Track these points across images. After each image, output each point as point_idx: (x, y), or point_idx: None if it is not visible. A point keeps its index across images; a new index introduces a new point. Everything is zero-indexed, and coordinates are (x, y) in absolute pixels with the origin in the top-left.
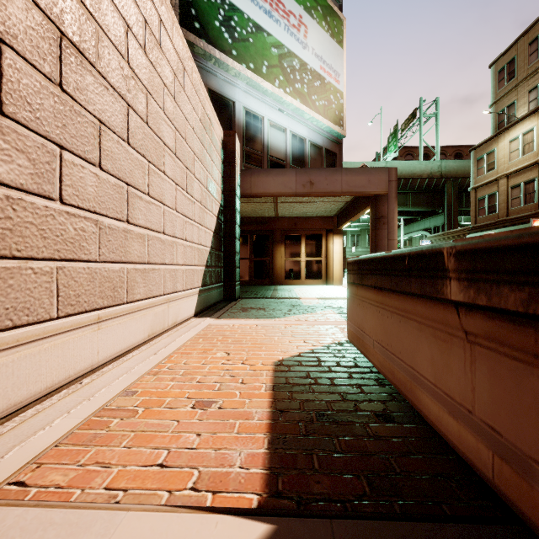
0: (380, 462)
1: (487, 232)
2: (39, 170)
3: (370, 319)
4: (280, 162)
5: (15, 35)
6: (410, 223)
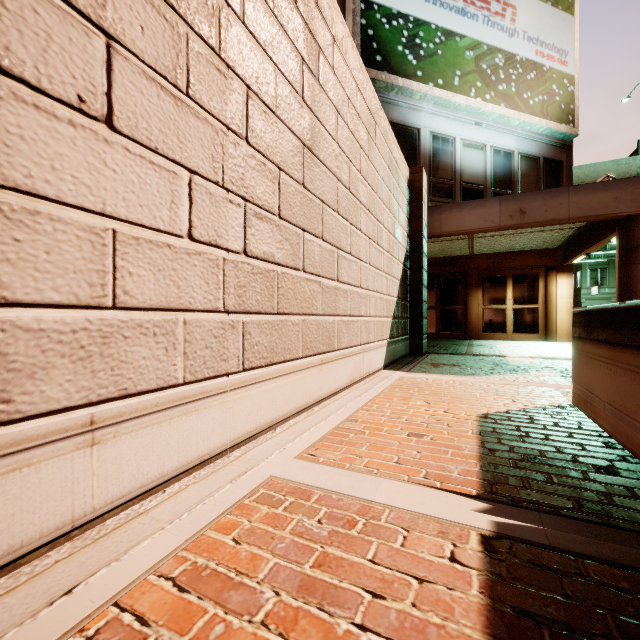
0: (593, 496)
1: None
2: (294, 251)
3: (600, 378)
4: (476, 187)
5: (285, 161)
6: None
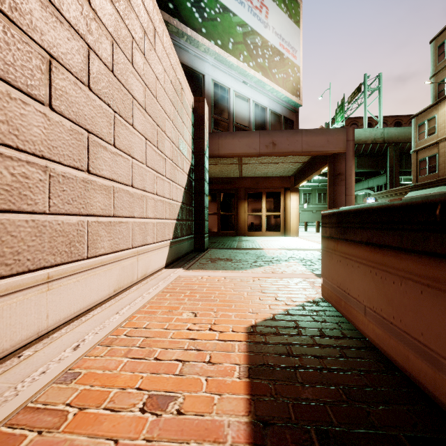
0: None
1: (428, 190)
2: None
3: (360, 280)
4: (244, 128)
5: None
6: (355, 183)
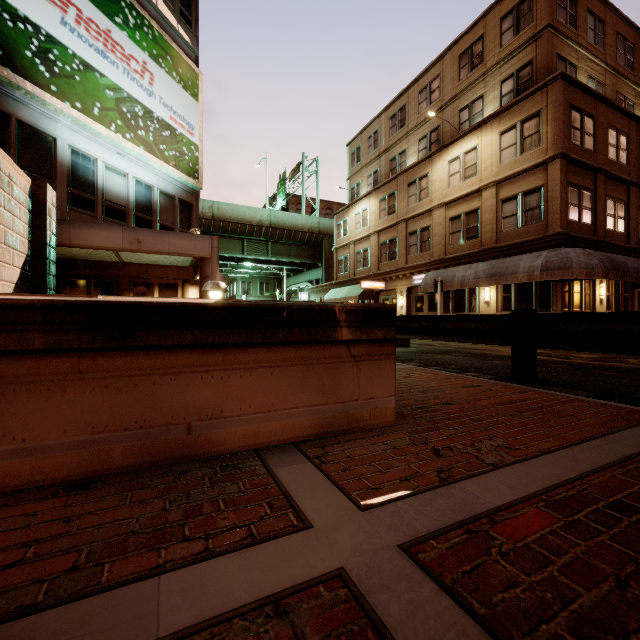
0: None
1: (342, 288)
2: None
3: None
4: (119, 207)
5: None
6: (298, 274)
